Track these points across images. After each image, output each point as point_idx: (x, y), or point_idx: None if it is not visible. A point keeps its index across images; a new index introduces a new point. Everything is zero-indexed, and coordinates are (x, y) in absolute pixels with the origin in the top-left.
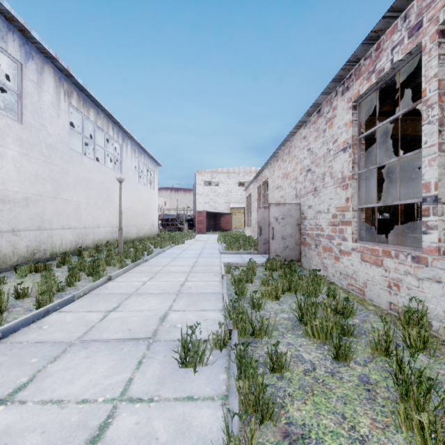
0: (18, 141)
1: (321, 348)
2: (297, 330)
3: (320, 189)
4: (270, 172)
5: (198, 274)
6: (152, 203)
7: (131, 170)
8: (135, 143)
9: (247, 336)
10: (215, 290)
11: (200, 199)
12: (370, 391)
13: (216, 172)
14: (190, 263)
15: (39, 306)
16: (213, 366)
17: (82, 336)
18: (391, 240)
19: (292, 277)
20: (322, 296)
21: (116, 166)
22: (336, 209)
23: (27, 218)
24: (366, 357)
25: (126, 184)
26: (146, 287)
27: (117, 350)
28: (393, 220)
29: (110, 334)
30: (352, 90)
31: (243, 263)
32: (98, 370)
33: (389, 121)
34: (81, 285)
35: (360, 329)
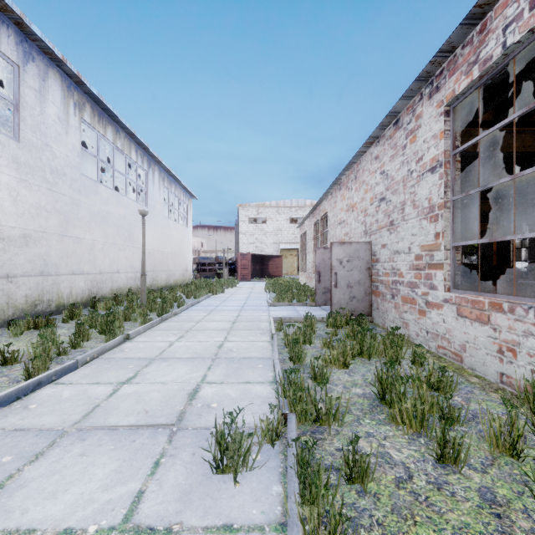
0: (14, 163)
1: (415, 441)
2: (378, 413)
3: (398, 223)
4: (330, 204)
5: (241, 332)
6: (185, 243)
7: (159, 203)
8: (164, 170)
9: (308, 422)
10: (262, 353)
11: (244, 239)
12: (502, 517)
13: (263, 206)
14: (231, 317)
15: (29, 377)
16: (262, 471)
17: (80, 420)
18: (485, 289)
19: (364, 338)
20: (406, 363)
21: (141, 198)
22: (421, 248)
23: (26, 261)
24: (483, 458)
25: (153, 220)
26: (173, 349)
27: (126, 444)
28: (482, 263)
29: (118, 418)
30: (444, 91)
31: (297, 317)
32: (95, 476)
33: (498, 127)
34: (90, 346)
35: (465, 413)
